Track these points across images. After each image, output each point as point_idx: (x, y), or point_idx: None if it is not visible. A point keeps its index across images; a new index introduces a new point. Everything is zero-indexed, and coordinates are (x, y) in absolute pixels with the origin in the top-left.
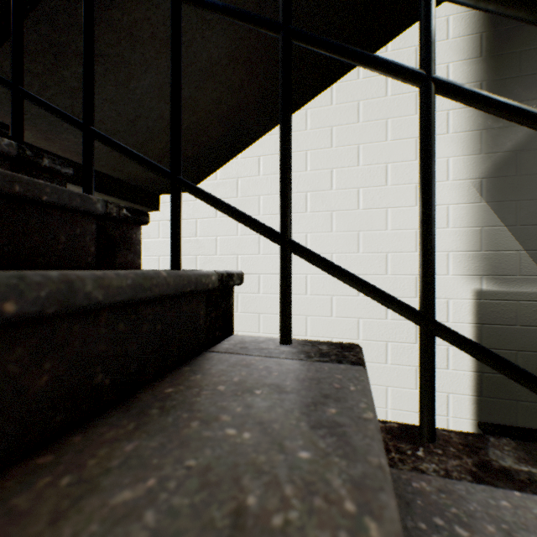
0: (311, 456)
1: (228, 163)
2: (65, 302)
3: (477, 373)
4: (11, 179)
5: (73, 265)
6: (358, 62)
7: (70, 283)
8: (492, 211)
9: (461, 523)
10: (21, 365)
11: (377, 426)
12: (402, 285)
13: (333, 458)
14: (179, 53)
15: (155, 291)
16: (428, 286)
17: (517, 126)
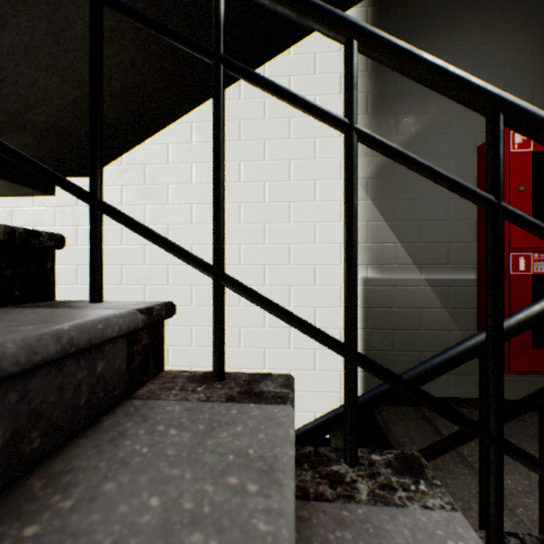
0: None
1: (135, 148)
2: None
3: (364, 352)
4: None
5: None
6: (161, 34)
7: None
8: (375, 208)
9: (179, 426)
10: None
11: (60, 334)
12: (303, 274)
13: None
14: None
15: None
16: (216, 242)
17: (394, 135)
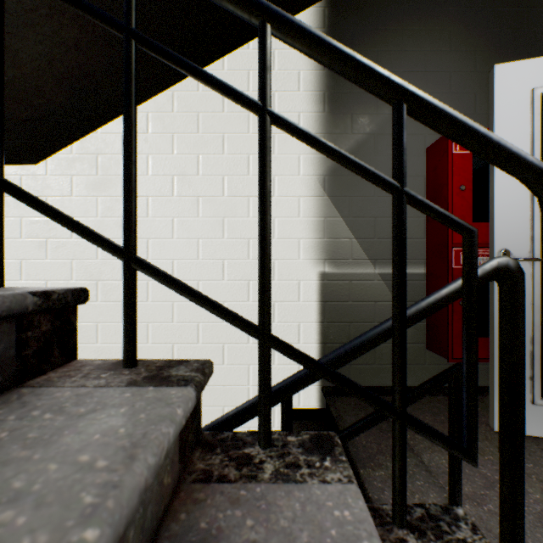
0: None
1: (87, 136)
2: None
3: (321, 345)
4: None
5: None
6: (68, 2)
7: None
8: (332, 205)
9: (58, 411)
10: None
11: None
12: None
13: None
14: None
15: None
16: (126, 223)
17: (350, 134)
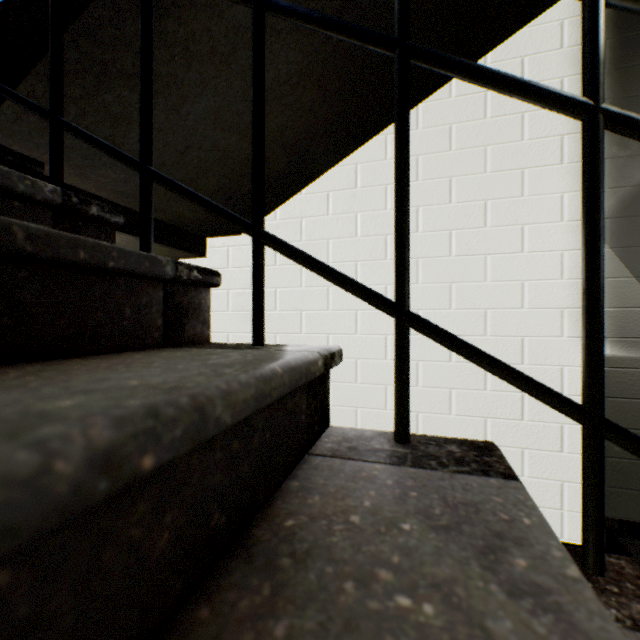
0: None
1: (290, 199)
2: (197, 437)
3: None
4: (75, 244)
5: (139, 344)
6: (499, 88)
7: (201, 409)
8: (617, 259)
9: None
10: (143, 525)
11: (591, 590)
12: (504, 349)
13: None
14: (263, 75)
15: (273, 396)
16: (595, 375)
17: None
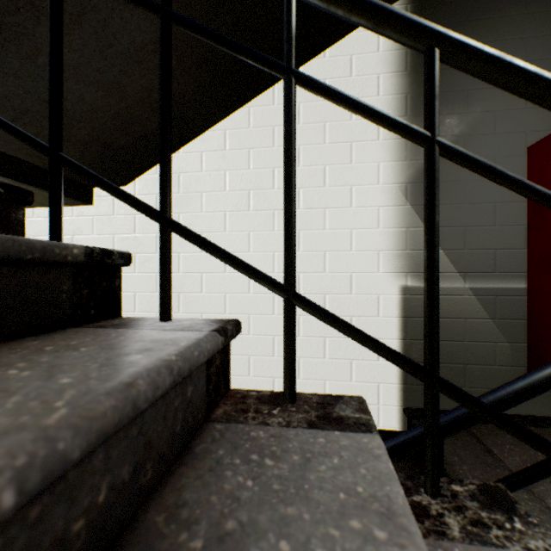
0: (72, 381)
1: None
2: None
3: None
4: None
5: None
6: (231, 50)
7: None
8: (415, 214)
9: (273, 456)
10: None
11: (171, 365)
12: (339, 283)
13: (91, 381)
14: (60, 24)
15: None
16: (288, 260)
17: None
